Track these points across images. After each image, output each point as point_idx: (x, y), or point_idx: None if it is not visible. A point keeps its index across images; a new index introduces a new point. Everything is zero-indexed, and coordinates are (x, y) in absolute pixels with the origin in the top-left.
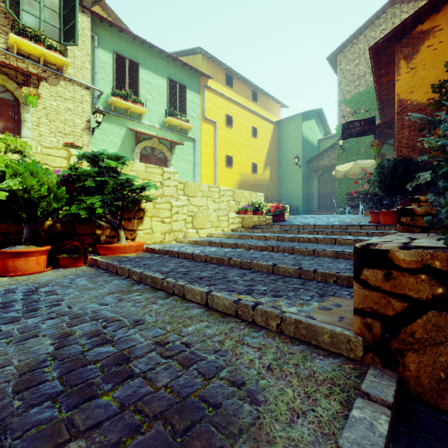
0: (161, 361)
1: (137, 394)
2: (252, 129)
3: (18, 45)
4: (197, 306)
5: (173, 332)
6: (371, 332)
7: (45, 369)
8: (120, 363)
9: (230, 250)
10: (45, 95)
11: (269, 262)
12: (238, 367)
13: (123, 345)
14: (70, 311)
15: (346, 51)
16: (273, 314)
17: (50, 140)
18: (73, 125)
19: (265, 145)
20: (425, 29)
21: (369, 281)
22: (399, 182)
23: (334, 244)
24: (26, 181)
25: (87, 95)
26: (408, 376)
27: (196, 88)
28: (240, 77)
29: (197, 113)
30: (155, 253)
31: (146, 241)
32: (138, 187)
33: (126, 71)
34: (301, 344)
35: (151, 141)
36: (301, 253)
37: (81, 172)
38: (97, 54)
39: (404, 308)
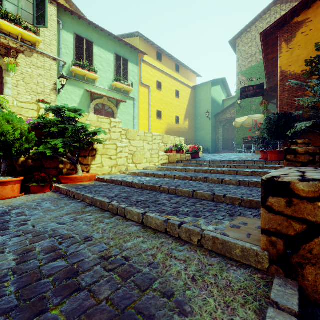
0: (104, 274)
1: (82, 307)
2: (176, 92)
3: (1, 26)
4: (135, 224)
5: (116, 247)
6: (275, 248)
7: (5, 284)
8: (69, 277)
9: (160, 179)
10: (22, 64)
11: (189, 189)
12: (168, 279)
13: (74, 259)
14: (34, 229)
15: (242, 37)
16: (195, 232)
17: (26, 97)
18: (43, 87)
19: (185, 104)
20: (300, 21)
21: (273, 206)
22: (282, 130)
23: (236, 175)
24: (3, 127)
25: (54, 65)
26: (307, 285)
27: (135, 61)
28: (167, 54)
29: (136, 79)
30: (104, 181)
31: (98, 172)
32: (92, 133)
33: (83, 47)
34: (217, 256)
35: (102, 99)
36: (213, 182)
37: (47, 121)
38: (62, 35)
39: (303, 229)
